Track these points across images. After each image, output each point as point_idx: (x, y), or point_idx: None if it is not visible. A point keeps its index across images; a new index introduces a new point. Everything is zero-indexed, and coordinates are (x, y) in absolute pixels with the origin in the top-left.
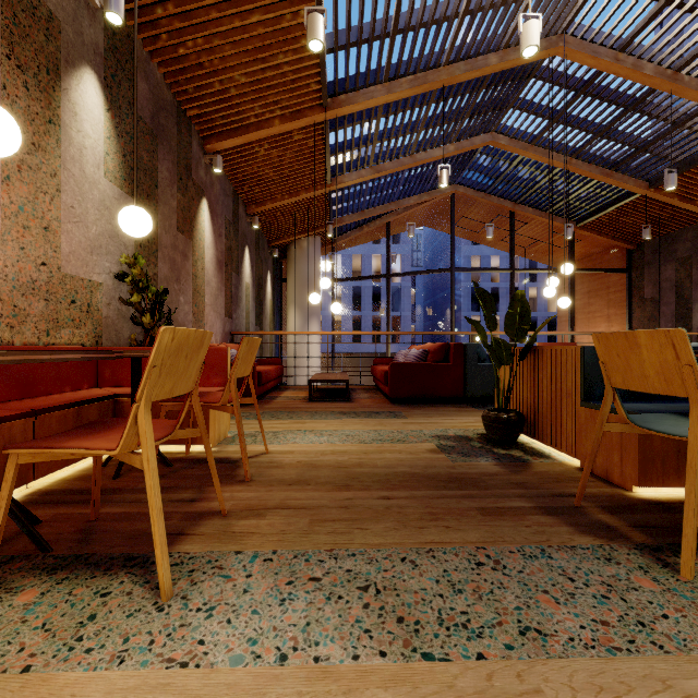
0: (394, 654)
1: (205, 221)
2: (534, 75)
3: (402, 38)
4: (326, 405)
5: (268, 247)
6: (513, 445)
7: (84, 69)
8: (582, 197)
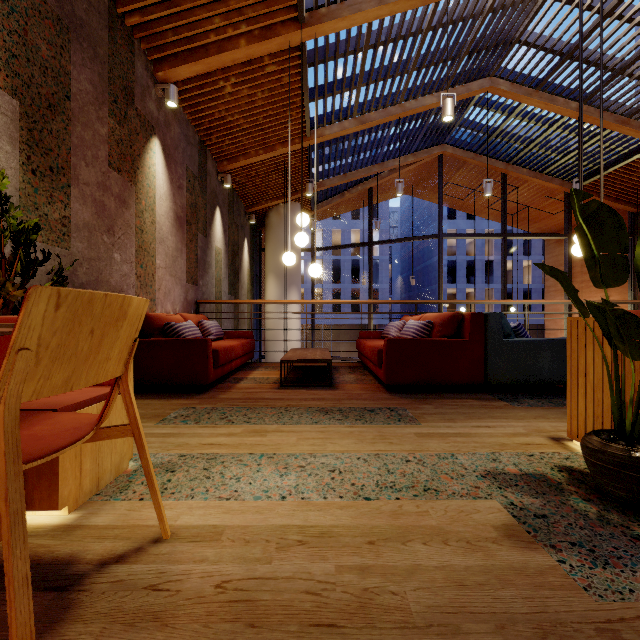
0: None
1: (157, 166)
2: None
3: None
4: (301, 394)
5: (245, 213)
6: None
7: None
8: (587, 154)
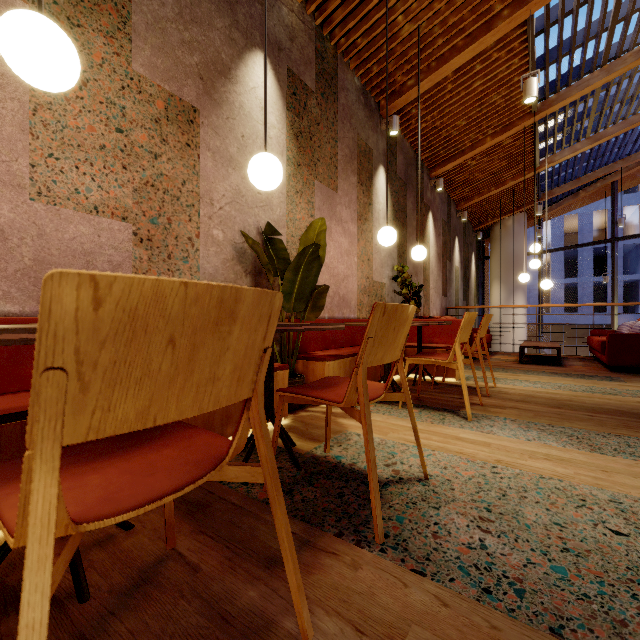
0: (584, 450)
1: (430, 228)
2: None
3: (624, 24)
4: (536, 367)
5: (472, 231)
6: None
7: (379, 167)
8: None
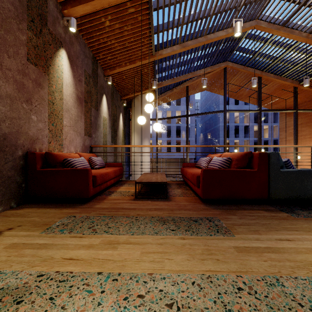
0: None
1: (64, 66)
2: None
3: None
4: (148, 204)
5: (121, 99)
6: None
7: None
8: (308, 64)
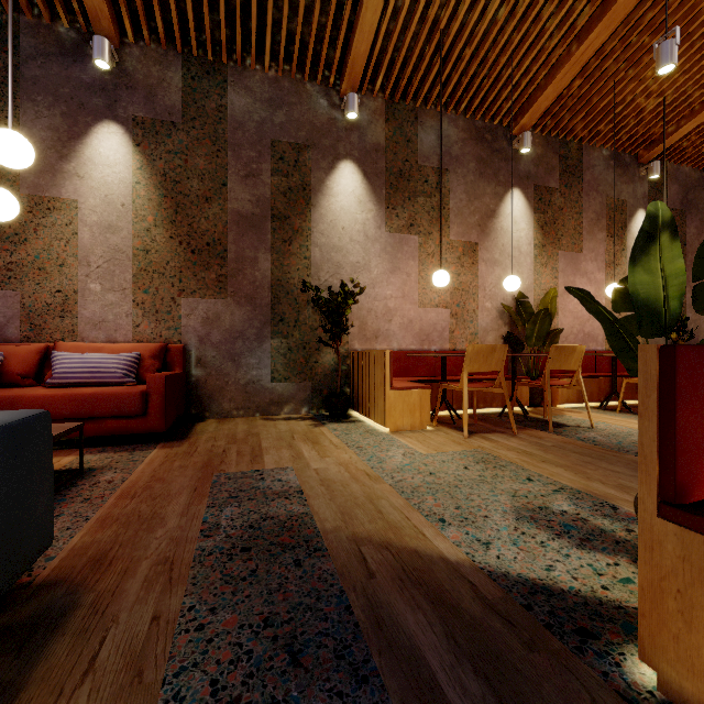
0: None
1: None
2: None
3: None
4: None
5: None
6: None
7: (637, 212)
8: None
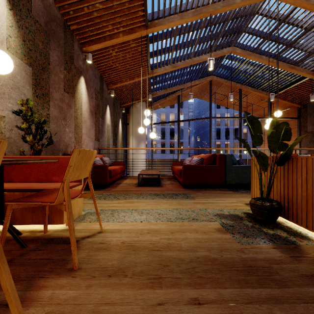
0: None
1: (83, 89)
2: (257, 12)
3: None
4: (147, 188)
5: (120, 107)
6: (273, 224)
7: None
8: (277, 81)
